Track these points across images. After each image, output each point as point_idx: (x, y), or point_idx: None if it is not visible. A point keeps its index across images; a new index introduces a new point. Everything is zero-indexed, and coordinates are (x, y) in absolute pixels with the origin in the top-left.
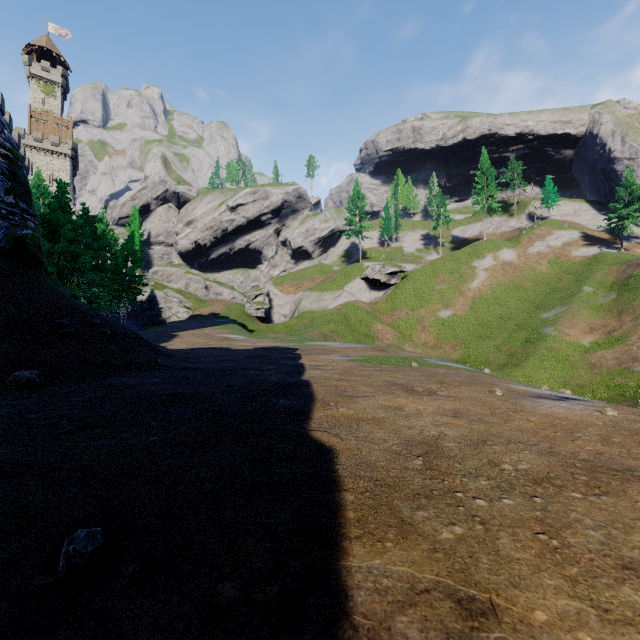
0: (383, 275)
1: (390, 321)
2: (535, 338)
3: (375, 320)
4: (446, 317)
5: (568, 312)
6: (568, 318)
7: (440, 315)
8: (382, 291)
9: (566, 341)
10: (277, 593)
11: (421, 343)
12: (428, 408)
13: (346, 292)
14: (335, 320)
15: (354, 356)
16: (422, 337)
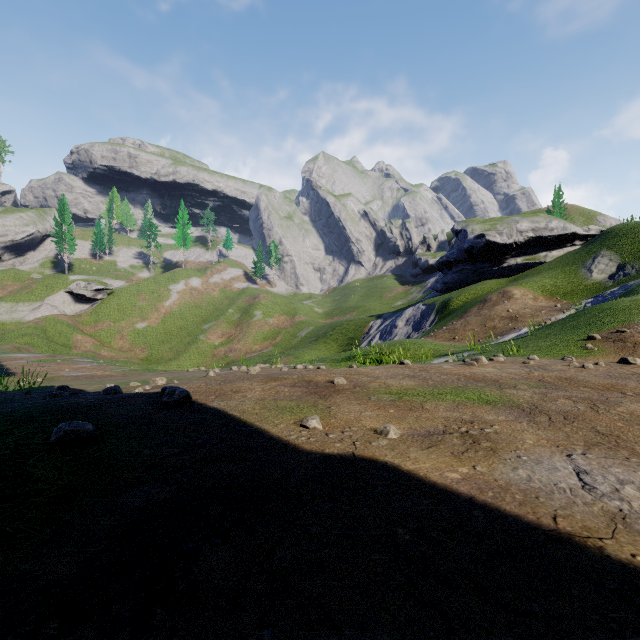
0: (89, 291)
1: (93, 332)
2: (193, 341)
3: (76, 332)
4: (142, 328)
5: (216, 325)
6: (214, 329)
7: (137, 326)
8: (89, 304)
9: (208, 343)
10: (7, 375)
11: (119, 348)
12: (43, 368)
13: (47, 304)
14: (31, 333)
15: (33, 360)
16: (120, 344)
